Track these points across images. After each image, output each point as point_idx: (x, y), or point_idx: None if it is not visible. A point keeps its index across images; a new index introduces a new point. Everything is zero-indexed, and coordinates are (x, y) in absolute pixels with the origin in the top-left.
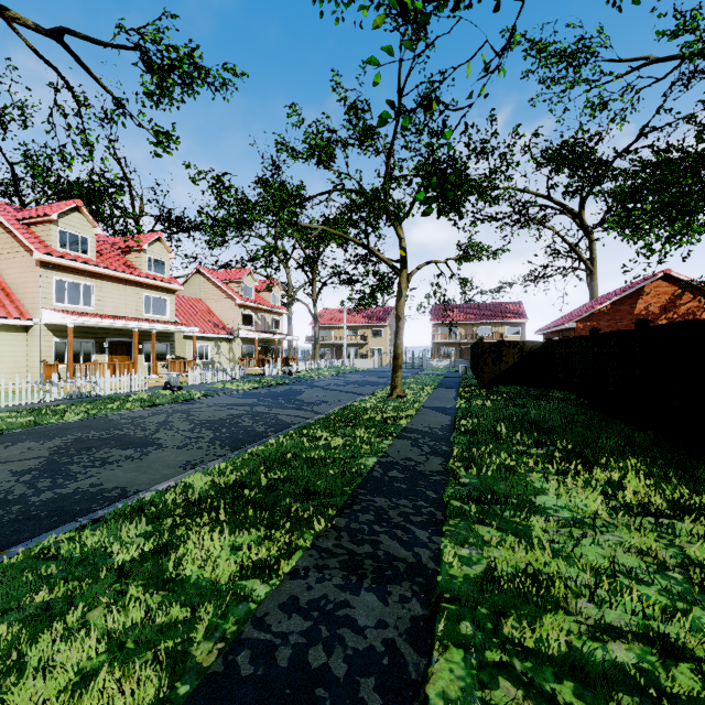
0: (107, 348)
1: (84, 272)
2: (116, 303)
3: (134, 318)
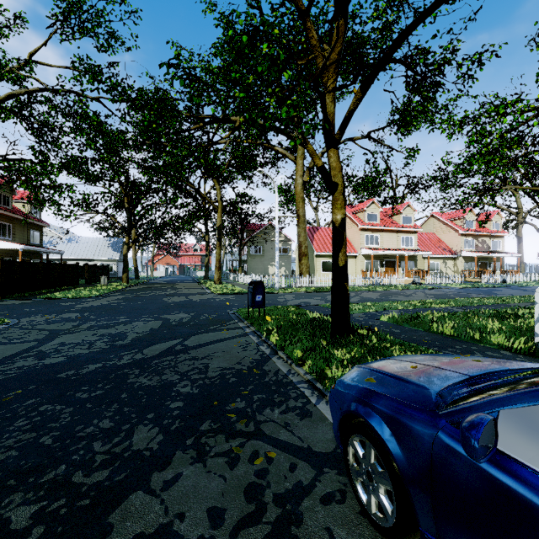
0: (384, 264)
1: (375, 230)
2: (388, 242)
3: (396, 249)
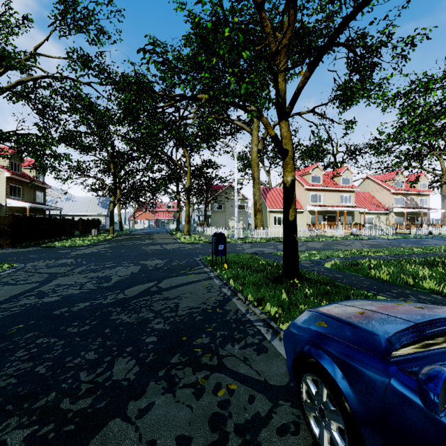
0: (326, 219)
1: (318, 190)
2: (329, 200)
3: (337, 206)
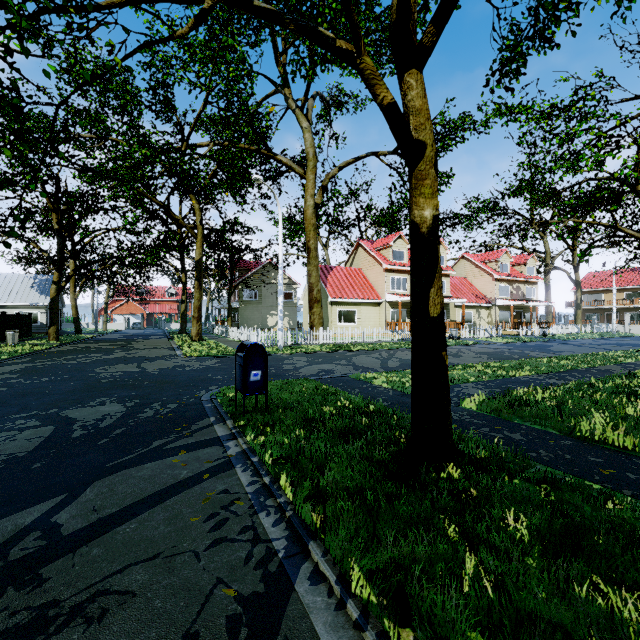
0: None
1: (402, 271)
2: None
3: None
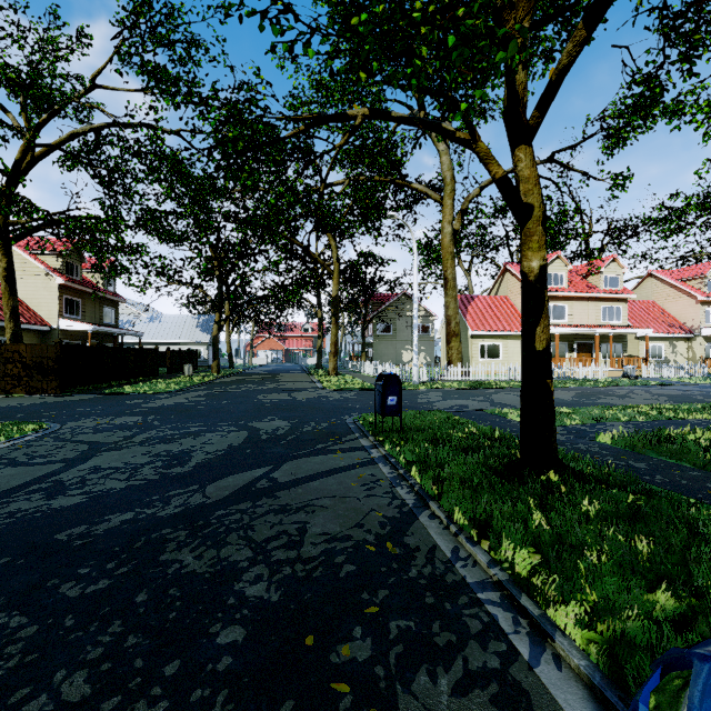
0: (575, 348)
1: (561, 298)
2: (580, 316)
3: (595, 326)
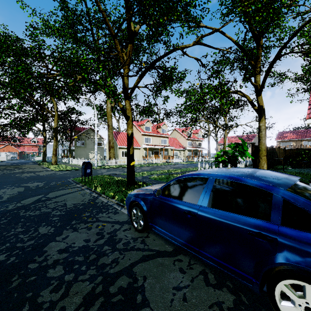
0: (153, 153)
1: (149, 135)
2: (155, 142)
3: (159, 145)
